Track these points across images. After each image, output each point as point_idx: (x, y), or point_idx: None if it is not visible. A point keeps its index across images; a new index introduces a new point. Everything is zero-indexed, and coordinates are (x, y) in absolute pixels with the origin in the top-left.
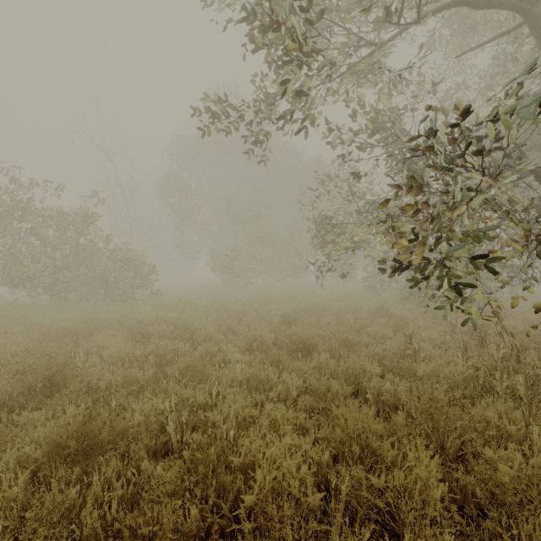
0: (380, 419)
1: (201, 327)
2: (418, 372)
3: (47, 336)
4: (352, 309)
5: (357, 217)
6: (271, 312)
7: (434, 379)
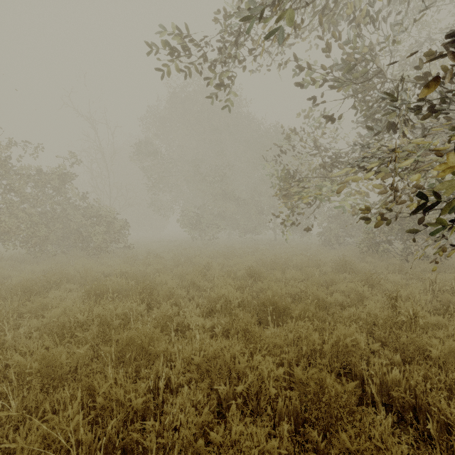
0: (396, 430)
1: (163, 282)
2: (432, 353)
3: (0, 293)
4: (315, 263)
5: (321, 172)
6: (235, 265)
7: (454, 363)
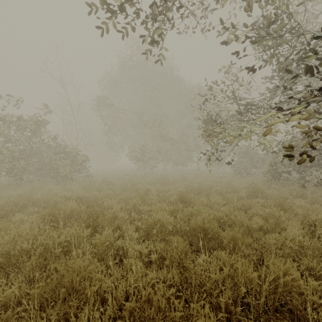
0: None
1: (110, 207)
2: None
3: None
4: (232, 189)
5: (237, 117)
6: (169, 190)
7: None
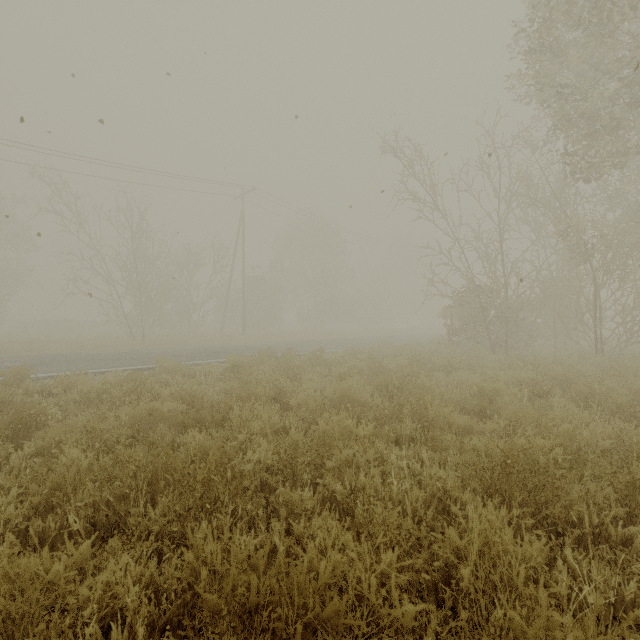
0: None
1: None
2: None
3: None
4: None
5: None
6: None
7: None
